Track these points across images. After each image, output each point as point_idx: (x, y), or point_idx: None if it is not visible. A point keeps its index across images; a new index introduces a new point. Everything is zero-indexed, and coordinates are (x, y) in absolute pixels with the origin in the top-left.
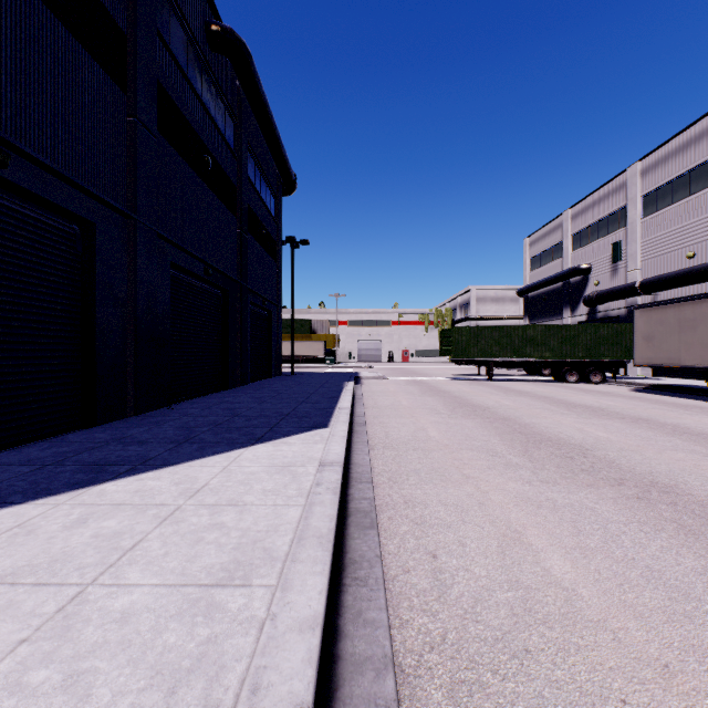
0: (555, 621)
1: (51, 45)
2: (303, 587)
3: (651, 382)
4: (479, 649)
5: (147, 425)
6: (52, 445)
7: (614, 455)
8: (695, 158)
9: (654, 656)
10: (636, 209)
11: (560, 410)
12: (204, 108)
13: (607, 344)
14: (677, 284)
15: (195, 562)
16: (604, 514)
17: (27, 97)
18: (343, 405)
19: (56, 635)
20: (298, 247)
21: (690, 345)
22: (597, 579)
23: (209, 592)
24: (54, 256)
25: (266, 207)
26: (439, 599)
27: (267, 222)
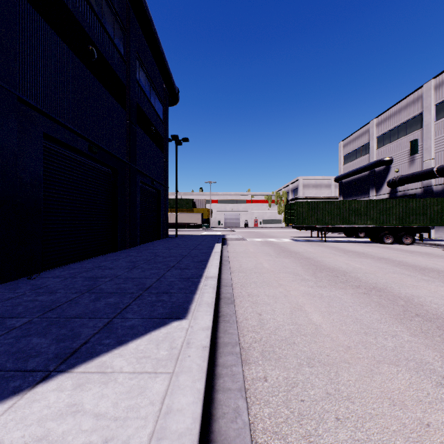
0: None
1: None
2: None
3: None
4: None
5: None
6: None
7: None
8: None
9: None
10: (431, 114)
11: (417, 276)
12: (88, 4)
13: (416, 214)
14: None
15: None
16: None
17: None
18: (210, 272)
19: None
20: (180, 143)
21: None
22: None
23: None
24: None
25: (154, 110)
26: None
27: (155, 122)
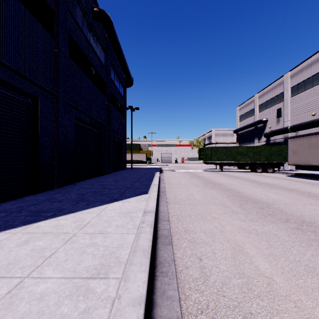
0: (264, 296)
1: (17, 14)
2: (135, 279)
3: (295, 172)
4: (226, 312)
5: (63, 192)
6: (17, 202)
7: (283, 207)
8: (315, 70)
9: (317, 316)
10: (288, 93)
11: (255, 185)
12: (90, 46)
13: (275, 155)
14: (307, 127)
15: (80, 264)
16: (282, 237)
17: (5, 38)
18: (155, 183)
19: (4, 308)
20: (134, 110)
21: (314, 155)
22: (283, 272)
23: (87, 282)
24: (19, 113)
25: (119, 92)
26: (204, 283)
27: (120, 99)
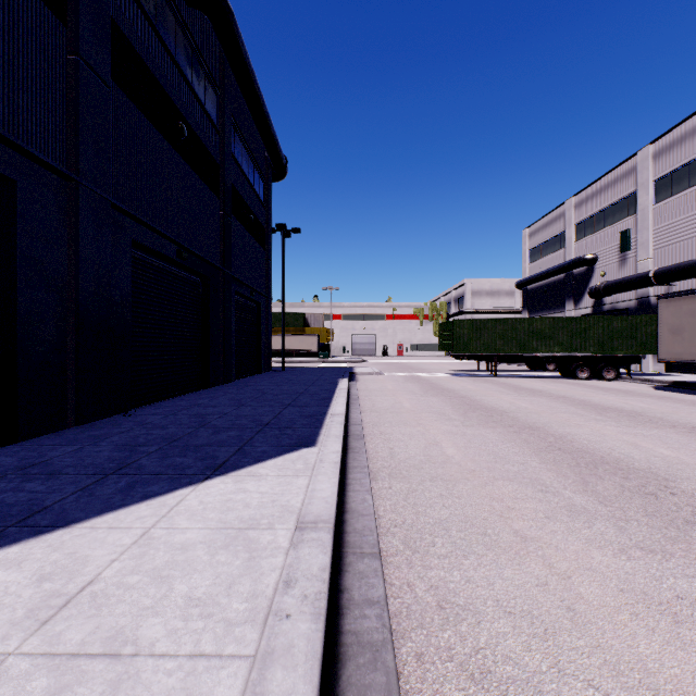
0: None
1: None
2: None
3: (671, 379)
4: None
5: (82, 441)
6: None
7: None
8: None
9: None
10: (648, 195)
11: (591, 415)
12: (177, 68)
13: (621, 338)
14: None
15: None
16: None
17: None
18: (336, 410)
19: None
20: (289, 235)
21: None
22: None
23: None
24: None
25: (254, 191)
26: None
27: (255, 207)
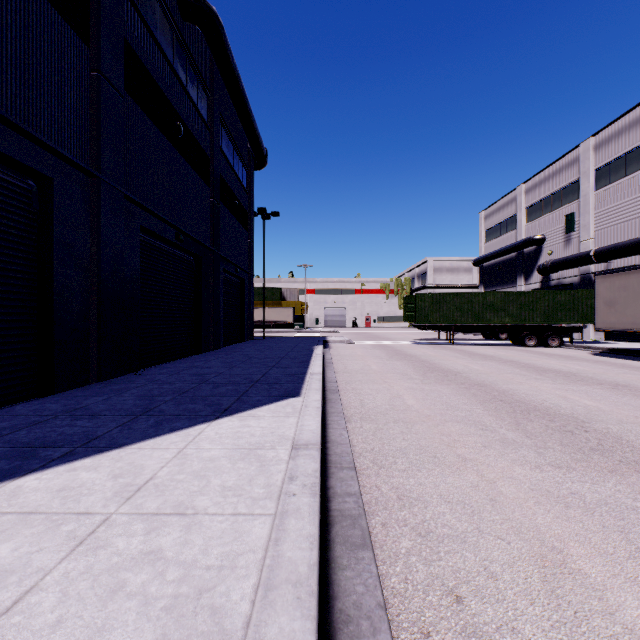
0: None
1: None
2: None
3: (608, 346)
4: None
5: (108, 393)
6: None
7: (617, 428)
8: None
9: None
10: (589, 182)
11: (532, 375)
12: (175, 76)
13: (565, 310)
14: (632, 252)
15: None
16: None
17: None
18: (314, 370)
19: None
20: (269, 218)
21: None
22: None
23: None
24: (5, 211)
25: (238, 179)
26: None
27: (239, 194)
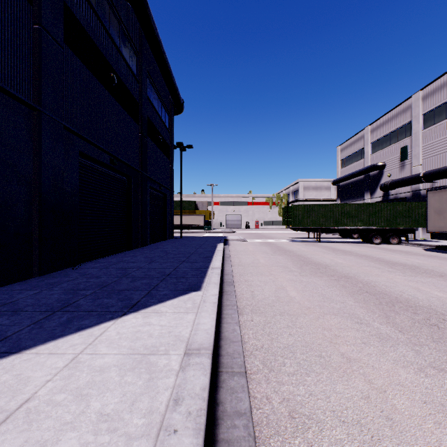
0: None
1: None
2: None
3: (435, 243)
4: None
5: (41, 287)
6: None
7: None
8: None
9: None
10: (419, 123)
11: (385, 268)
12: (110, 38)
13: (402, 217)
14: None
15: None
16: None
17: None
18: (215, 265)
19: None
20: (185, 150)
21: None
22: None
23: None
24: None
25: (161, 121)
26: None
27: (162, 131)
